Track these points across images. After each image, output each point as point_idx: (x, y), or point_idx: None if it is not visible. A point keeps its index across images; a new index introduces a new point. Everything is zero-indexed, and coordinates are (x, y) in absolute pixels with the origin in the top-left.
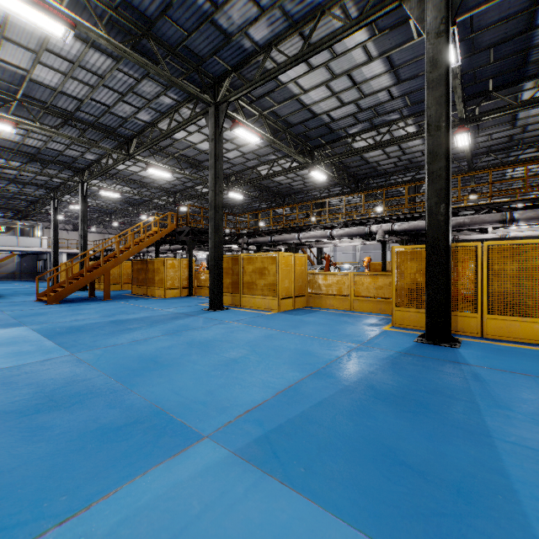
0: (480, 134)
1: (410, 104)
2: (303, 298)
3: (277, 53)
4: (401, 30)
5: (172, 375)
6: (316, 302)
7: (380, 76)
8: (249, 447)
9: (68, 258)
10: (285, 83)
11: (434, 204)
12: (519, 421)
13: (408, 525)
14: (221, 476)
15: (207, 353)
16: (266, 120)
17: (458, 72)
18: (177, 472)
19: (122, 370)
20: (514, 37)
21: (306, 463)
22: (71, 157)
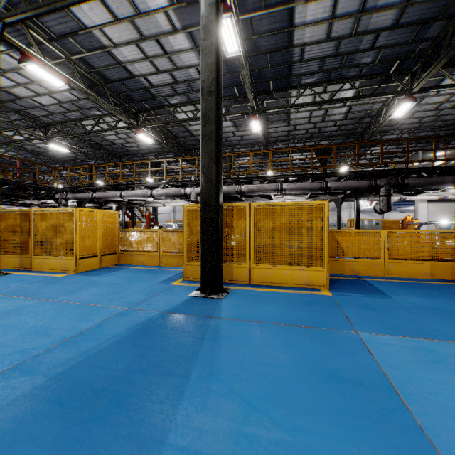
0: (270, 126)
1: None
2: (113, 256)
3: None
4: (197, 9)
5: None
6: (127, 259)
7: (187, 51)
8: None
9: None
10: (90, 28)
11: (207, 164)
12: (216, 397)
13: None
14: None
15: None
16: (76, 67)
17: (247, 67)
18: None
19: None
20: (281, 49)
21: None
22: None
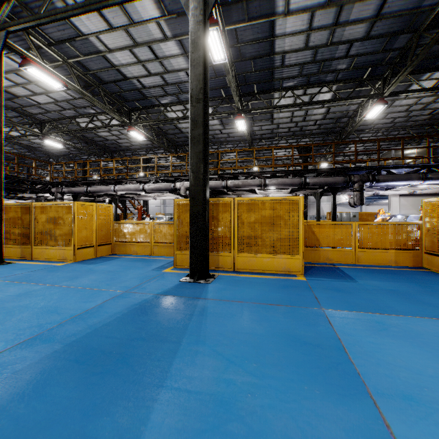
0: (255, 124)
1: None
2: (108, 246)
3: None
4: (187, 20)
5: None
6: (121, 250)
7: (177, 56)
8: None
9: None
10: (86, 35)
11: (195, 164)
12: (202, 356)
13: None
14: None
15: None
16: (72, 69)
17: (233, 71)
18: None
19: None
20: (264, 56)
21: None
22: None
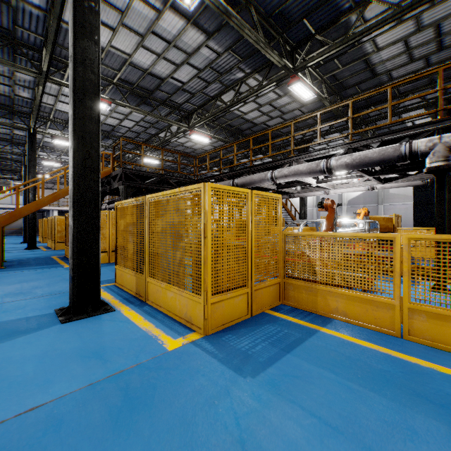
0: None
1: None
2: (274, 288)
3: None
4: None
5: None
6: (302, 299)
7: None
8: None
9: (63, 215)
10: None
11: None
12: None
13: None
14: None
15: None
16: None
17: None
18: None
19: None
20: None
21: None
22: (6, 97)
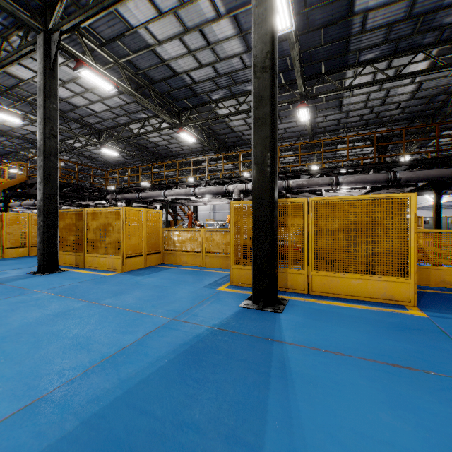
0: (318, 115)
1: None
2: (158, 255)
3: None
4: None
5: None
6: (171, 259)
7: (231, 38)
8: None
9: None
10: (135, 28)
11: (260, 153)
12: None
13: None
14: None
15: None
16: (123, 70)
17: (297, 48)
18: None
19: None
20: (338, 21)
21: None
22: None
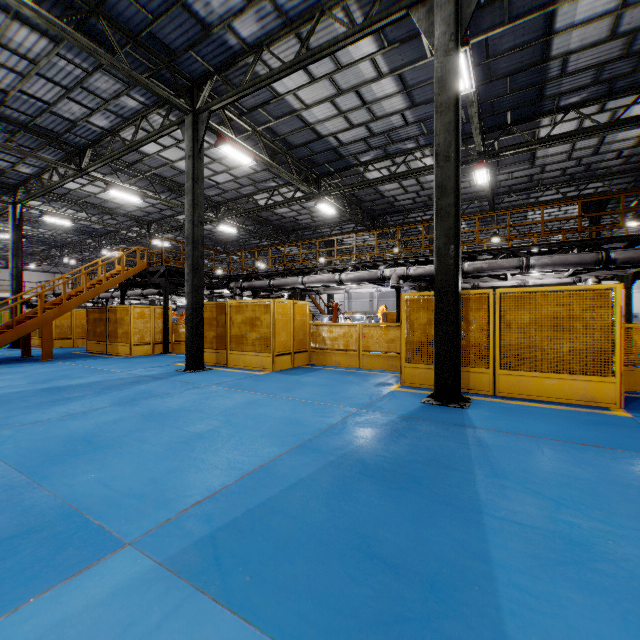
0: (501, 171)
1: (427, 132)
2: (305, 354)
3: (270, 56)
4: (413, 45)
5: (107, 459)
6: (320, 359)
7: (392, 96)
8: (185, 553)
9: None
10: (283, 95)
11: (443, 245)
12: (514, 491)
13: (363, 639)
14: (133, 599)
15: (166, 427)
16: (261, 138)
17: (475, 100)
18: (68, 601)
19: (36, 456)
20: (530, 67)
21: (254, 569)
22: None
